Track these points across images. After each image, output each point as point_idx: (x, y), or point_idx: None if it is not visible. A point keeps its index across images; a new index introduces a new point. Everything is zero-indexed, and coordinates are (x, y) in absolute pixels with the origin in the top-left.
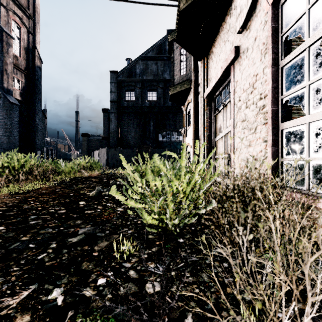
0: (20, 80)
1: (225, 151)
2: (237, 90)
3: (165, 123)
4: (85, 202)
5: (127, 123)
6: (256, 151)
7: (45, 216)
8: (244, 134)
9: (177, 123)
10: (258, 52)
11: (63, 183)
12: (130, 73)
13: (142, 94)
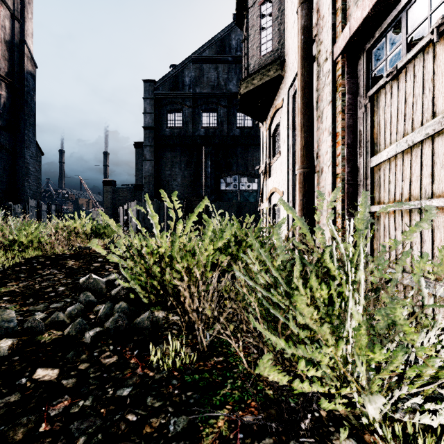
0: None
1: (440, 185)
2: None
3: (230, 162)
4: None
5: (170, 162)
6: None
7: None
8: None
9: (249, 161)
10: None
11: None
12: (174, 84)
13: (194, 117)
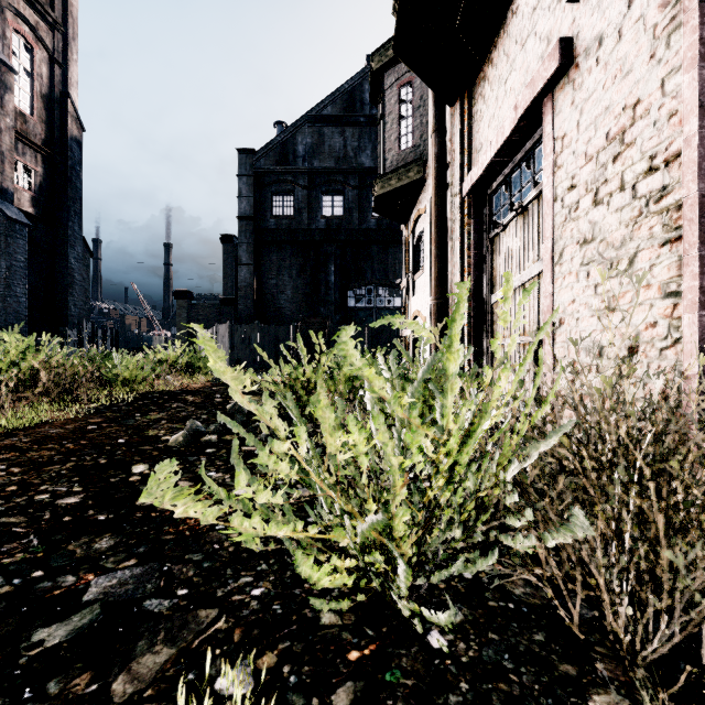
0: (33, 169)
1: (522, 327)
2: (565, 161)
3: (362, 267)
4: (150, 466)
5: (275, 266)
6: (634, 325)
7: (11, 518)
8: (590, 279)
9: (389, 266)
10: (643, 34)
11: (113, 407)
12: (282, 154)
13: (311, 202)
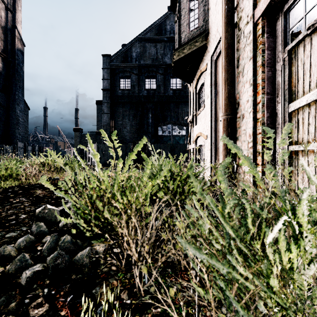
0: None
1: None
2: None
3: (165, 115)
4: None
5: (121, 114)
6: None
7: None
8: None
9: (179, 114)
10: None
11: None
12: (125, 57)
13: (139, 82)
